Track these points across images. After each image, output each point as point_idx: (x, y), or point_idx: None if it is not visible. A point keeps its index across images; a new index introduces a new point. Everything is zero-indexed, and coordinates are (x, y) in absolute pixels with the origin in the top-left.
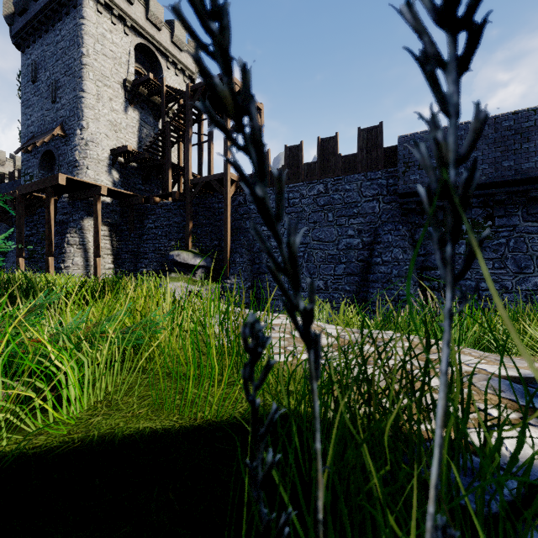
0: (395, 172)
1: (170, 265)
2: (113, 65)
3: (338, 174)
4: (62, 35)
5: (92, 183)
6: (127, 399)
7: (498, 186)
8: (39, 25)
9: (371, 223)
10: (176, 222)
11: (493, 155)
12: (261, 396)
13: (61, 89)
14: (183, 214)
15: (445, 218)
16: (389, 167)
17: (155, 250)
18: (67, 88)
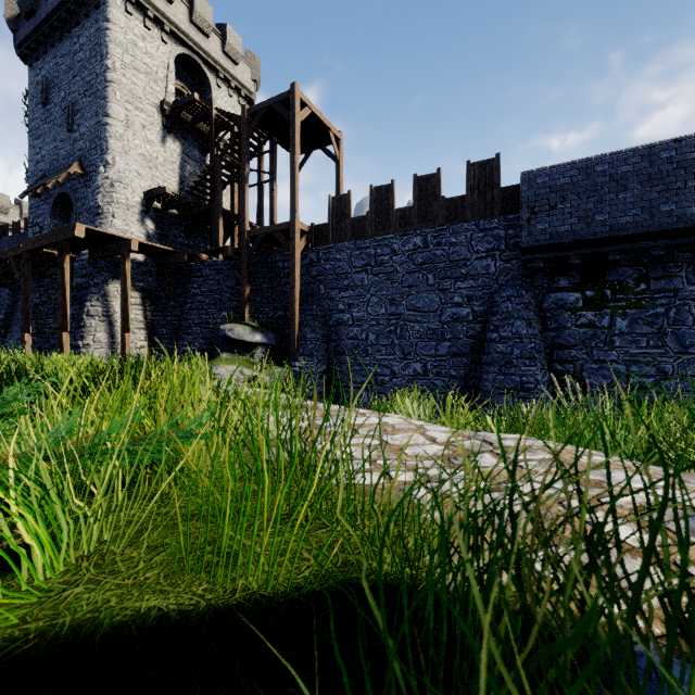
0: (516, 220)
1: (220, 342)
2: (147, 82)
3: (441, 223)
4: (81, 44)
5: (118, 236)
6: (130, 553)
7: (654, 237)
8: (52, 31)
9: (484, 287)
10: (229, 286)
11: (647, 196)
12: (340, 547)
13: (80, 114)
14: (238, 276)
15: (584, 280)
16: (509, 213)
17: (201, 322)
18: (87, 112)
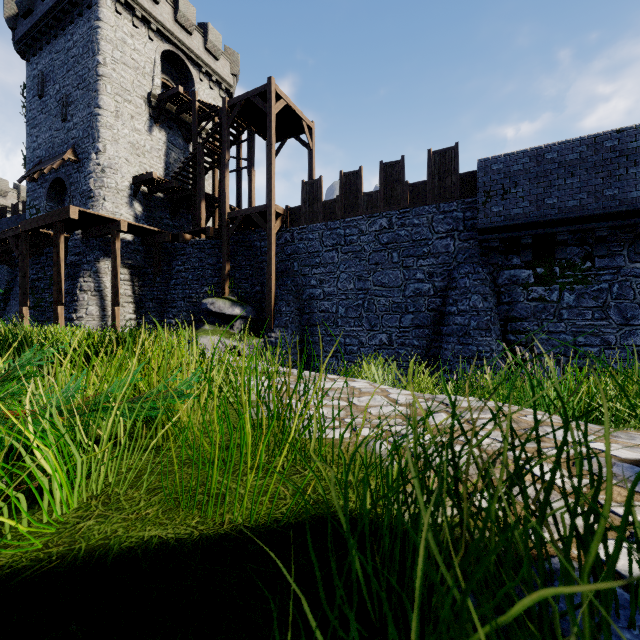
0: (473, 203)
1: (203, 315)
2: (135, 76)
3: (404, 206)
4: (74, 41)
5: (109, 217)
6: (132, 493)
7: (598, 219)
8: (47, 29)
9: (444, 264)
10: (211, 264)
11: (592, 181)
12: (312, 489)
13: (73, 105)
14: (219, 254)
15: (535, 258)
16: (466, 197)
17: (184, 297)
18: (80, 104)
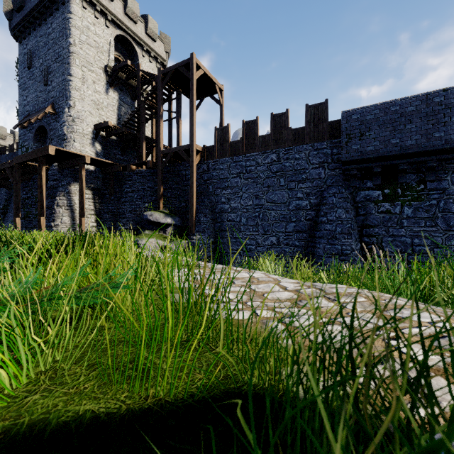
0: (338, 143)
1: (144, 223)
2: (96, 53)
3: (289, 145)
4: (53, 28)
5: (77, 153)
6: (75, 369)
7: (429, 154)
8: (34, 20)
9: (317, 187)
10: (150, 187)
11: (425, 127)
12: (222, 364)
13: (52, 74)
14: (155, 180)
15: (383, 182)
16: (333, 138)
17: (131, 210)
18: (57, 73)
